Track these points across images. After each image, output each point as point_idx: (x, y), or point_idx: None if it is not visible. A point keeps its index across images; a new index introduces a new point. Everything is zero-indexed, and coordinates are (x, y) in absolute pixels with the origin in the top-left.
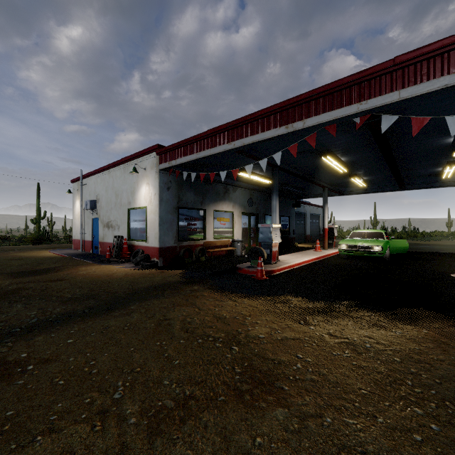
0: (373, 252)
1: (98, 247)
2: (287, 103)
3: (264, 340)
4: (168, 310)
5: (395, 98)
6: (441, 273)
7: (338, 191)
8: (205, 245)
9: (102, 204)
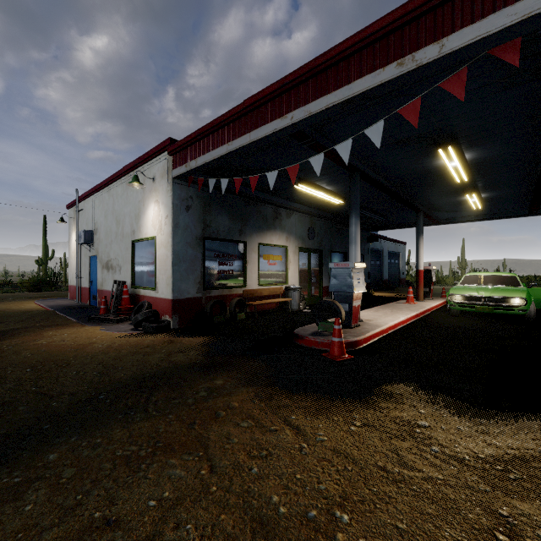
0: (510, 308)
1: (96, 297)
2: (403, 11)
3: None
4: (133, 471)
5: None
6: None
7: (434, 218)
8: (246, 295)
9: (101, 236)
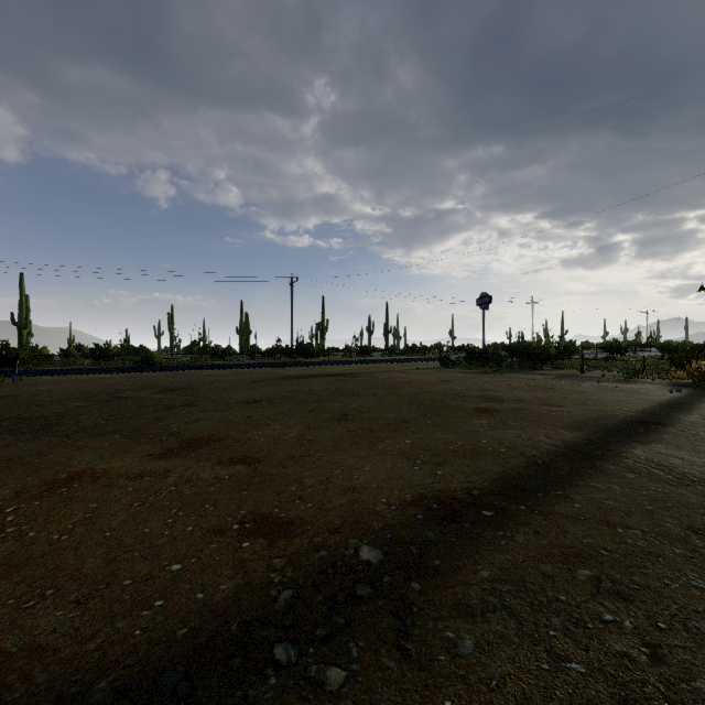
0: None
1: None
2: None
3: None
4: None
5: None
6: None
7: None
8: None
9: None
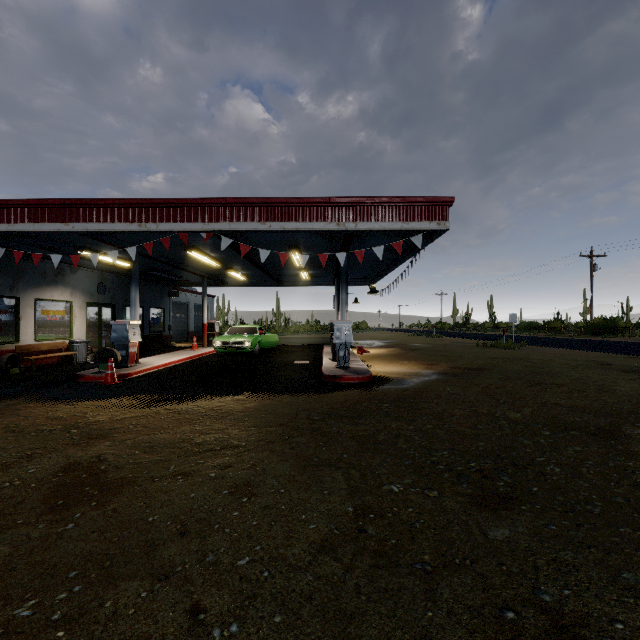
0: (245, 348)
1: None
2: (140, 202)
3: (104, 422)
4: None
5: (228, 228)
6: (289, 361)
7: (221, 281)
8: (20, 351)
9: None
